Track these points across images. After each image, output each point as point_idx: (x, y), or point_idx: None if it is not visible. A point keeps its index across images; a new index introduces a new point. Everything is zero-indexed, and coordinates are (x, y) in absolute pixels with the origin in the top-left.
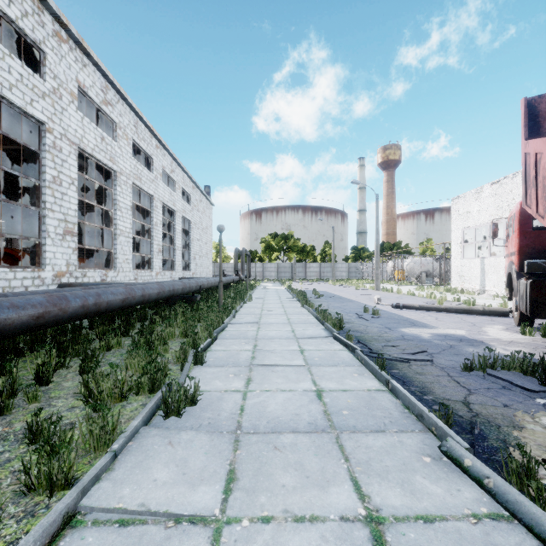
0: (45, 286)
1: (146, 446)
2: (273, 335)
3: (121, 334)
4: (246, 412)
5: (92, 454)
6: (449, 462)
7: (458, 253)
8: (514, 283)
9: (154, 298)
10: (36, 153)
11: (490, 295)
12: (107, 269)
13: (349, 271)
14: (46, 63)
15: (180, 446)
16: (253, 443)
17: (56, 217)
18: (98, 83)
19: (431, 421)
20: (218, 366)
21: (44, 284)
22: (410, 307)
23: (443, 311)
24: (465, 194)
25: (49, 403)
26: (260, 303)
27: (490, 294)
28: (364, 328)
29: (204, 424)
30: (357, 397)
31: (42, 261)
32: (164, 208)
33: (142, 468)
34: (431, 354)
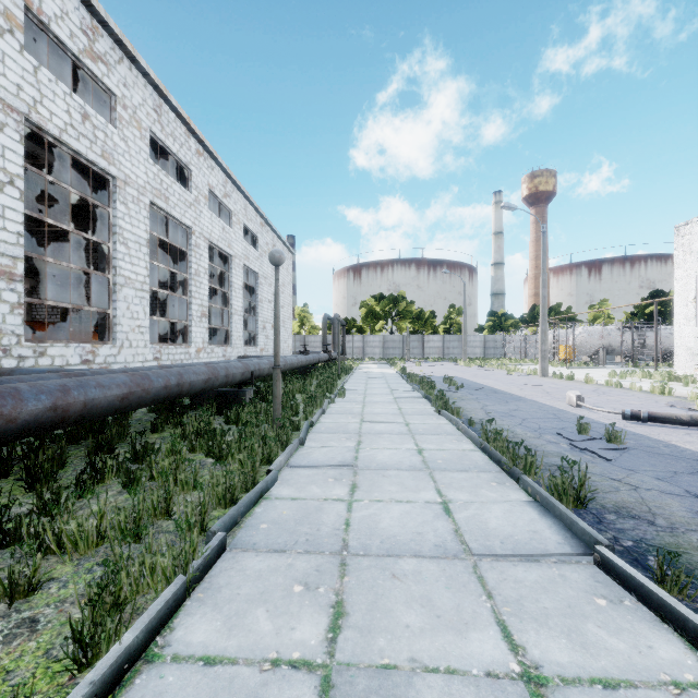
0: None
1: None
2: (394, 531)
3: None
4: None
5: None
6: None
7: (689, 316)
8: None
9: (111, 407)
10: None
11: None
12: (99, 342)
13: (485, 347)
14: None
15: None
16: None
17: None
18: (75, 16)
19: None
20: None
21: None
22: (668, 420)
23: None
24: None
25: None
26: (359, 401)
27: None
28: (638, 499)
29: None
30: None
31: None
32: (214, 252)
33: None
34: None
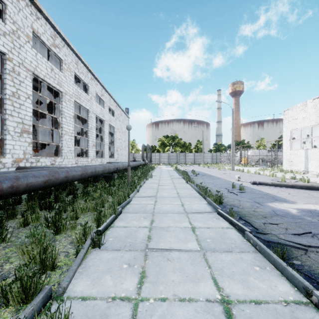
0: (6, 168)
1: None
2: (167, 209)
3: (47, 208)
4: None
5: None
6: None
7: (288, 146)
8: None
9: (78, 178)
10: None
11: (313, 174)
12: (56, 156)
13: (212, 158)
14: (6, 12)
15: None
16: None
17: (15, 121)
18: (48, 31)
19: None
20: (115, 249)
21: (5, 167)
22: (265, 184)
23: (290, 187)
24: (293, 107)
25: None
26: (157, 179)
27: (313, 174)
28: (238, 203)
29: None
30: None
31: (3, 151)
32: (97, 118)
33: None
34: (315, 235)
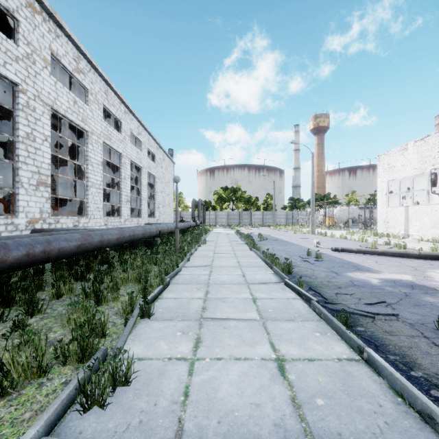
0: (19, 231)
1: None
2: (224, 280)
3: (78, 279)
4: (190, 399)
5: None
6: None
7: (384, 202)
8: None
9: (114, 243)
10: (10, 111)
11: (414, 239)
12: (80, 216)
13: (287, 218)
14: (19, 30)
15: None
16: None
17: (30, 170)
18: (71, 53)
19: None
20: (166, 319)
21: (18, 230)
22: (349, 250)
23: (379, 255)
24: (390, 151)
25: None
26: (213, 246)
27: (414, 238)
28: (311, 273)
29: (133, 424)
30: (329, 373)
31: (16, 209)
32: (132, 165)
33: None
34: (390, 305)
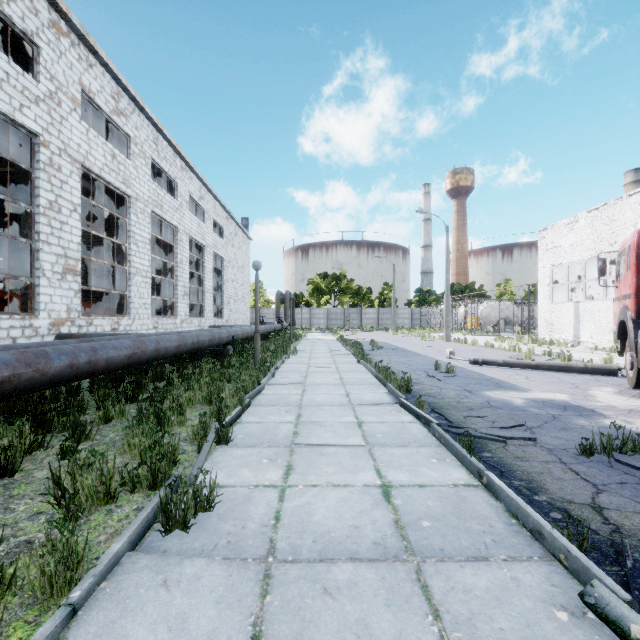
0: (39, 337)
1: (126, 590)
2: (322, 401)
3: (128, 400)
4: (282, 523)
5: (44, 601)
6: (598, 622)
7: (546, 297)
8: (629, 334)
9: (173, 352)
10: (27, 171)
11: (586, 347)
12: (120, 315)
13: (412, 318)
14: (40, 60)
15: (179, 589)
16: (292, 580)
17: (54, 252)
18: (108, 88)
19: (557, 545)
20: (249, 446)
21: (38, 335)
22: (492, 363)
23: (533, 368)
24: (555, 224)
25: (7, 505)
26: (306, 357)
27: (586, 346)
28: (438, 391)
29: (220, 544)
30: (441, 498)
31: (35, 306)
32: (191, 242)
33: (113, 637)
34: (530, 428)
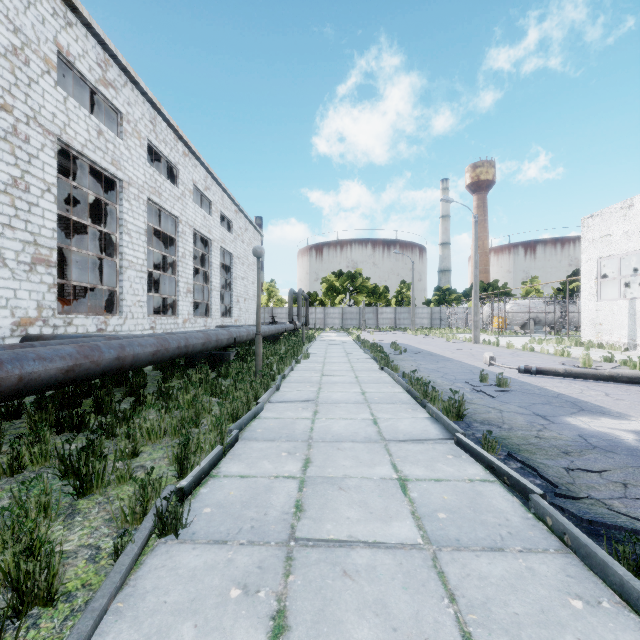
0: None
1: None
2: (340, 432)
3: (74, 427)
4: None
5: None
6: None
7: (592, 293)
8: None
9: (147, 360)
10: None
11: None
12: (109, 314)
13: (431, 318)
14: None
15: None
16: None
17: (19, 238)
18: (92, 53)
19: None
20: (214, 541)
21: None
22: (550, 372)
23: (606, 380)
24: (603, 210)
25: None
26: (320, 362)
27: None
28: (499, 416)
29: None
30: None
31: None
32: (196, 236)
33: None
34: None
